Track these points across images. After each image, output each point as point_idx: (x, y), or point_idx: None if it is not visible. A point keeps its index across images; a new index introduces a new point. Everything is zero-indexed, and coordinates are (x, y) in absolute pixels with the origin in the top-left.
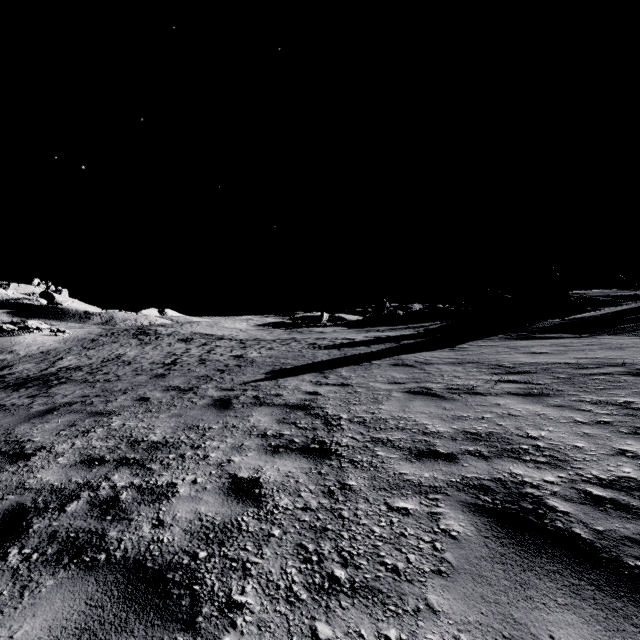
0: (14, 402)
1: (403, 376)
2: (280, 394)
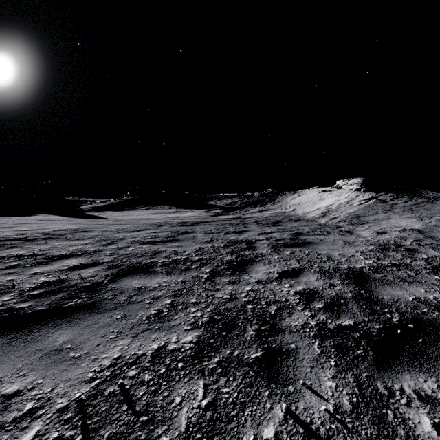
0: (53, 229)
1: (140, 216)
2: (142, 218)
